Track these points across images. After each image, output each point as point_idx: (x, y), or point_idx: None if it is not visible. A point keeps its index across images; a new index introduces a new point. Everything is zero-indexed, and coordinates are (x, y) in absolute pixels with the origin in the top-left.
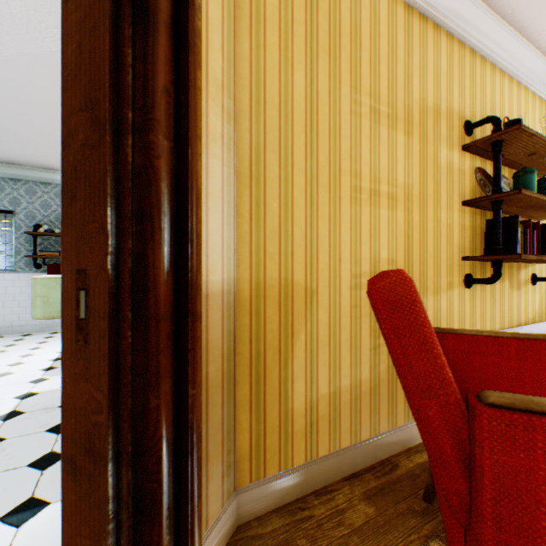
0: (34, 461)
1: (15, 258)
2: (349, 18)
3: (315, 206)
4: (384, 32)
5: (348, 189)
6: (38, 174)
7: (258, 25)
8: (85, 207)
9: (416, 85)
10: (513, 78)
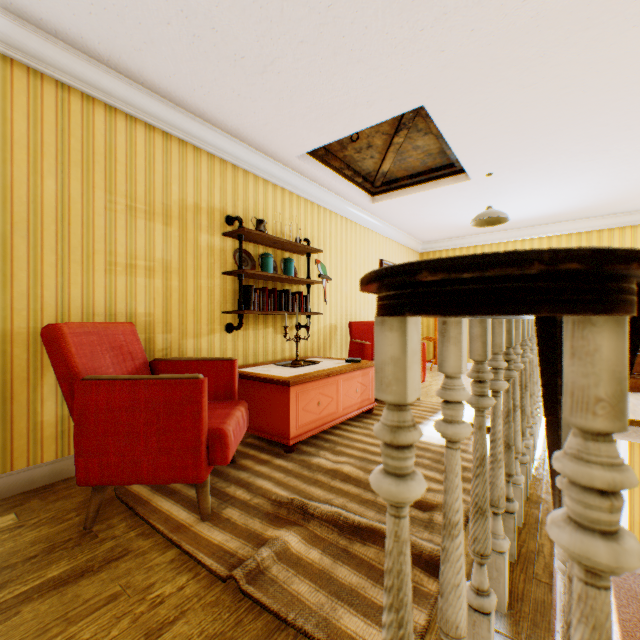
0: None
1: None
2: (104, 141)
3: (68, 276)
4: (142, 152)
5: (104, 264)
6: None
7: (6, 145)
8: None
9: (177, 190)
10: (278, 186)
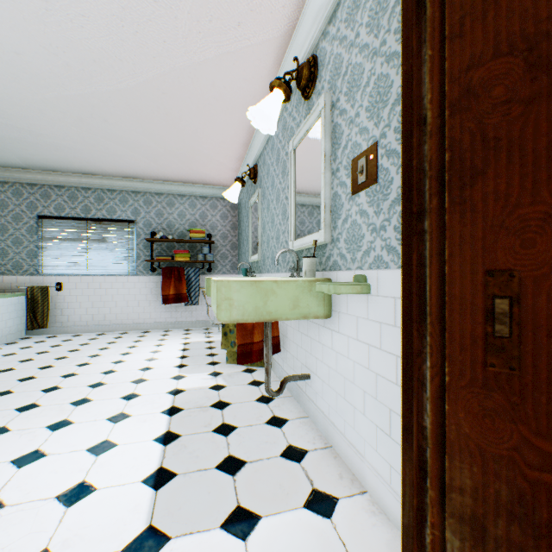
0: (219, 464)
1: (136, 262)
2: None
3: None
4: None
5: None
6: (154, 186)
7: None
8: (507, 186)
9: None
10: None
